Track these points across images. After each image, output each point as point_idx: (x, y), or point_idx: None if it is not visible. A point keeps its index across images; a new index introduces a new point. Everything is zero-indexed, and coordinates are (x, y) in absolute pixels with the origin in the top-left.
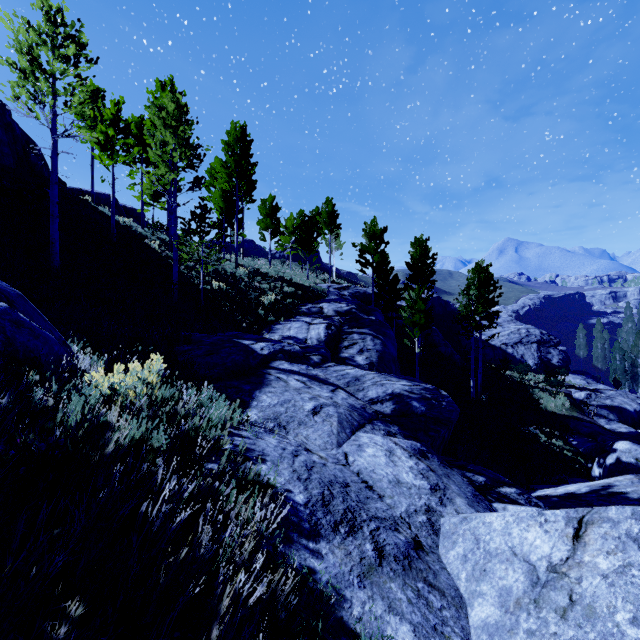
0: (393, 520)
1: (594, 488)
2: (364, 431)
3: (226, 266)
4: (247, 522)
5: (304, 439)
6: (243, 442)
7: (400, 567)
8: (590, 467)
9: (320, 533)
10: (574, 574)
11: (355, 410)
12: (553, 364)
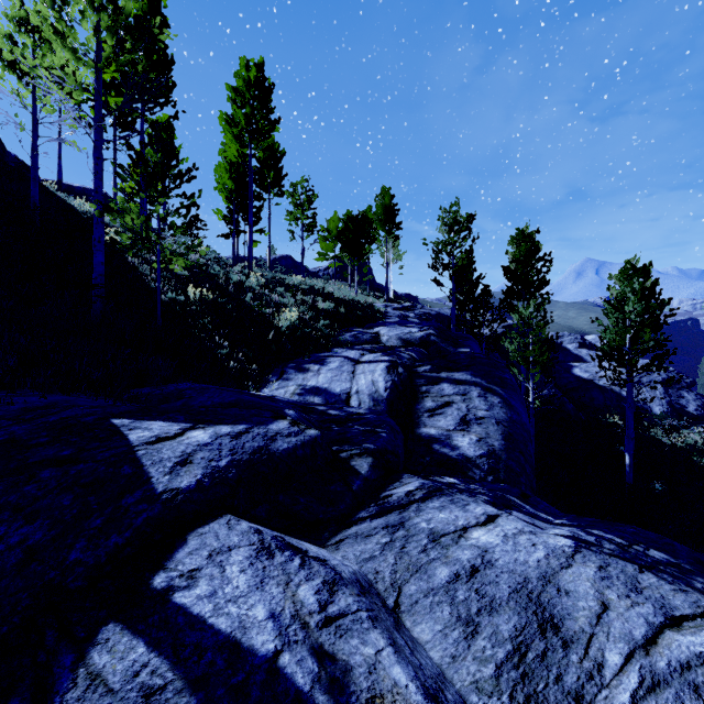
0: None
1: None
2: None
3: (233, 273)
4: None
5: None
6: None
7: None
8: None
9: None
10: None
11: None
12: (689, 412)
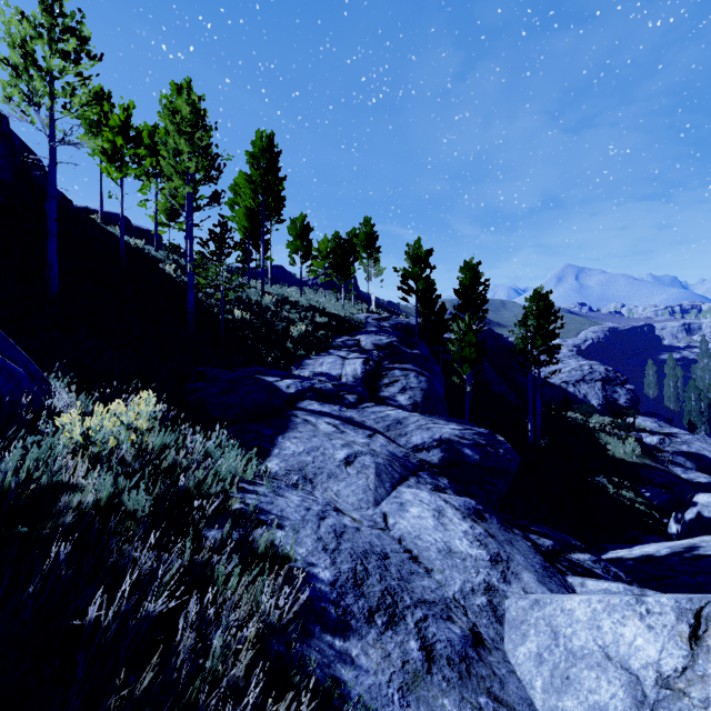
0: (444, 603)
1: (676, 550)
2: (407, 485)
3: (251, 294)
4: (251, 615)
5: (334, 496)
6: (258, 500)
7: (455, 674)
8: (666, 523)
9: (350, 625)
10: (697, 693)
11: (396, 459)
12: (620, 405)
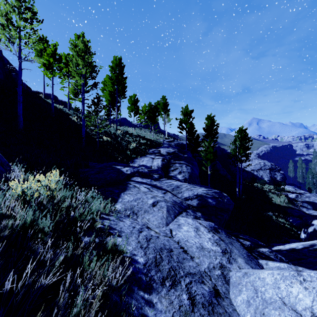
0: (200, 274)
1: (306, 246)
2: (181, 216)
3: (111, 129)
4: (101, 282)
5: (147, 221)
6: (109, 223)
7: (206, 312)
8: (299, 233)
9: (152, 286)
10: None
11: (176, 204)
12: (277, 180)
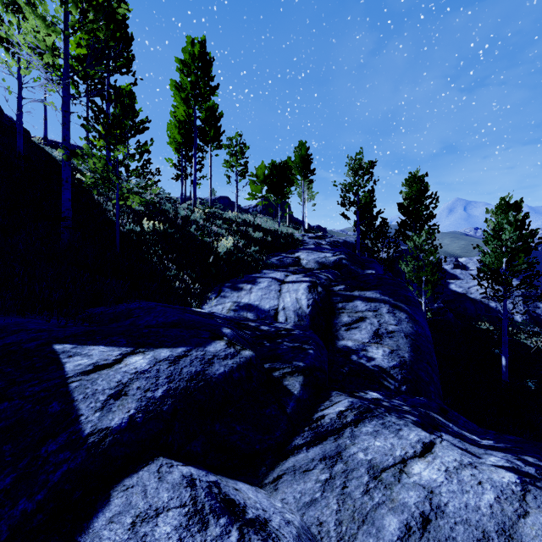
0: None
1: None
2: None
3: (181, 209)
4: None
5: None
6: None
7: None
8: None
9: None
10: None
11: None
12: None
